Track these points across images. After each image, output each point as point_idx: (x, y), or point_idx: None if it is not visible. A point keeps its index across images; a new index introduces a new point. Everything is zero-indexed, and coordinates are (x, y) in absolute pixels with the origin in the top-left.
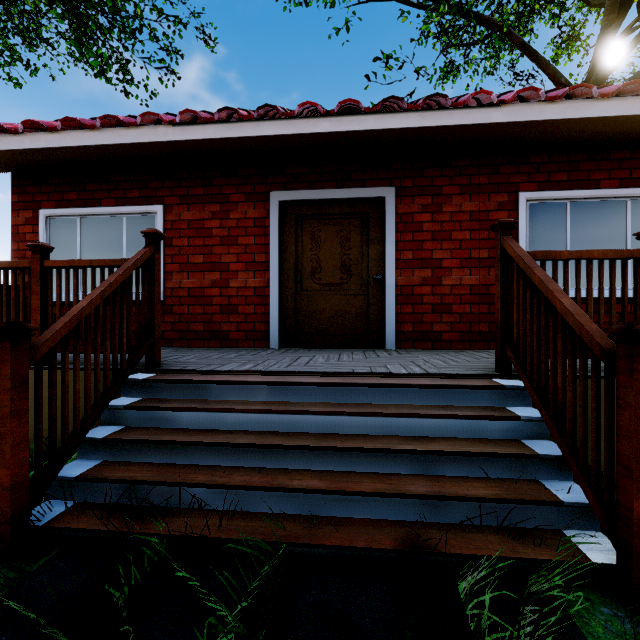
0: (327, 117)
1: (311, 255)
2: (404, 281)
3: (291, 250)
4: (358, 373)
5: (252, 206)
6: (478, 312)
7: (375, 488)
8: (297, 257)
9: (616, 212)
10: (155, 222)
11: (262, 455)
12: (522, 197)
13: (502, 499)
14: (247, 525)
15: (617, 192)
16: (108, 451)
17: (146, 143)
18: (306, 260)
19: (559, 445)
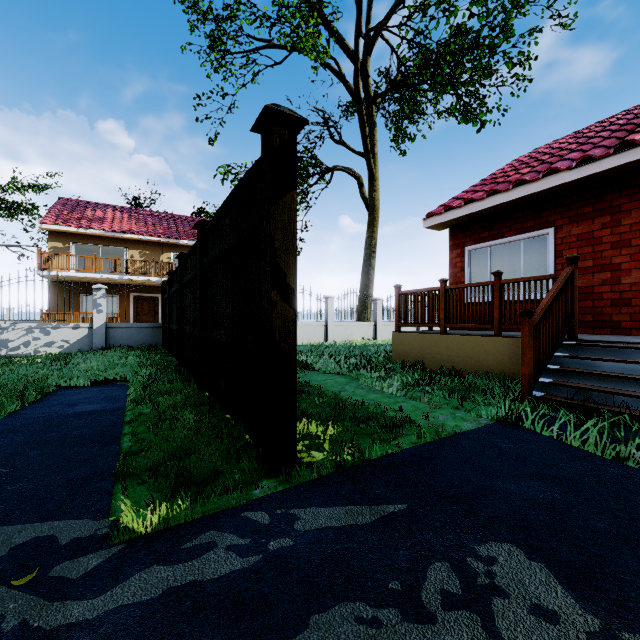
0: None
1: None
2: None
3: None
4: None
5: None
6: None
7: None
8: None
9: None
10: (547, 241)
11: None
12: None
13: None
14: None
15: None
16: (558, 376)
17: (545, 189)
18: None
19: None
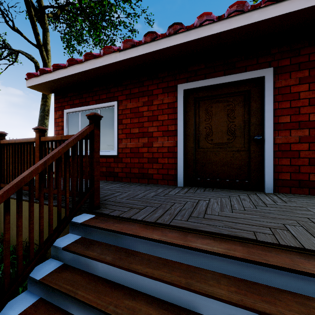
0: (218, 21)
1: (205, 124)
2: (281, 140)
3: (191, 121)
4: (262, 242)
5: (166, 95)
6: None
7: None
8: (195, 126)
9: None
10: (113, 111)
11: None
12: None
13: None
14: None
15: None
16: (43, 290)
17: (106, 65)
18: (202, 127)
19: None
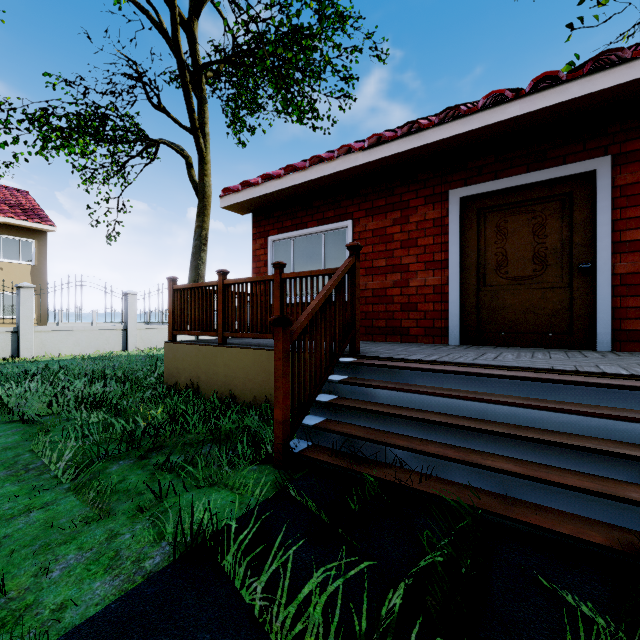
0: (516, 100)
1: (495, 248)
2: (626, 268)
3: (472, 245)
4: (558, 370)
5: (431, 208)
6: None
7: (582, 485)
8: (479, 252)
9: None
10: (346, 235)
11: (453, 434)
12: None
13: None
14: (443, 487)
15: None
16: (330, 412)
17: (341, 171)
18: (490, 254)
19: None
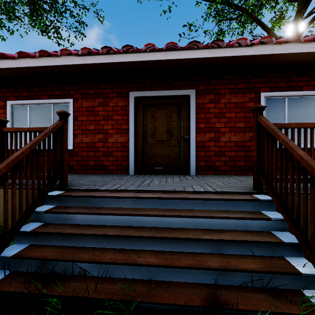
0: (159, 52)
1: (151, 125)
2: (200, 139)
3: (140, 122)
4: (177, 191)
5: (120, 99)
6: (239, 155)
7: (189, 263)
8: (144, 126)
9: (311, 103)
10: (69, 108)
11: (122, 241)
12: (262, 95)
13: (265, 271)
14: (112, 288)
15: (312, 92)
16: (33, 238)
17: (63, 65)
18: (148, 128)
19: (296, 237)
